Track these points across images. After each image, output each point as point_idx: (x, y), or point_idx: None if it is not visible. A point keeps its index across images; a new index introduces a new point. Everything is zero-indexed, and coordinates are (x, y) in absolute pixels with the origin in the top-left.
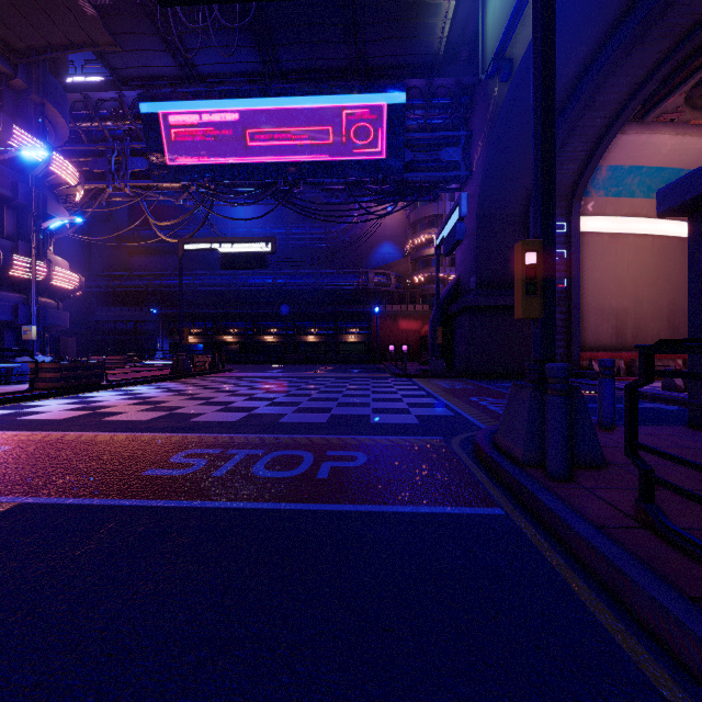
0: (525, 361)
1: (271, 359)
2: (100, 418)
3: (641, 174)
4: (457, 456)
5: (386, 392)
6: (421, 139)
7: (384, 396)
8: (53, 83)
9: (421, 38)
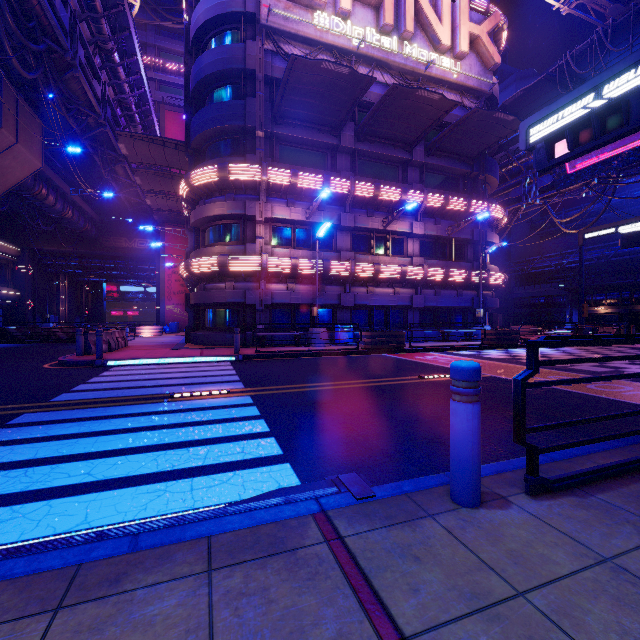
0: None
1: None
2: (516, 360)
3: None
4: None
5: None
6: None
7: None
8: (489, 161)
9: None
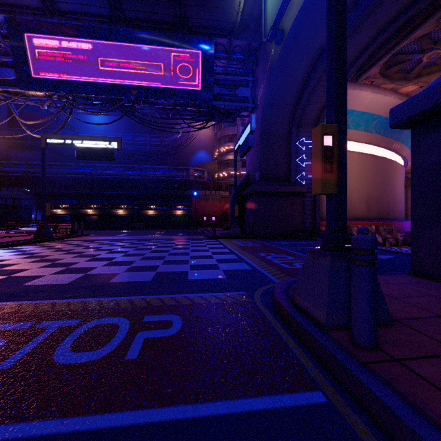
0: (289, 227)
1: (121, 226)
2: None
3: (353, 115)
4: (262, 314)
5: (201, 250)
6: (225, 80)
7: (199, 254)
8: None
9: (225, 10)
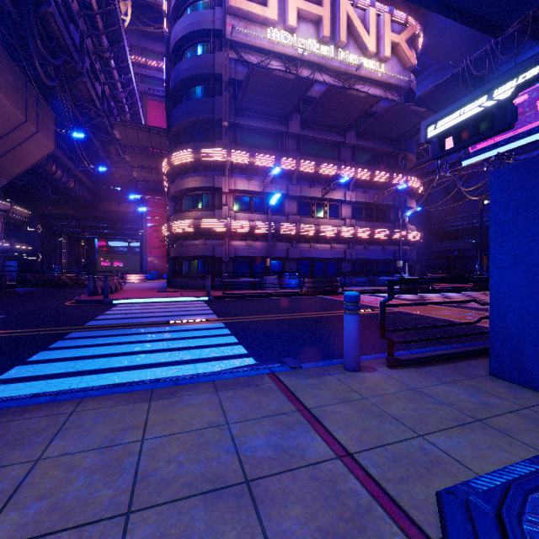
0: None
1: None
2: (423, 300)
3: None
4: None
5: None
6: None
7: None
8: (408, 142)
9: None
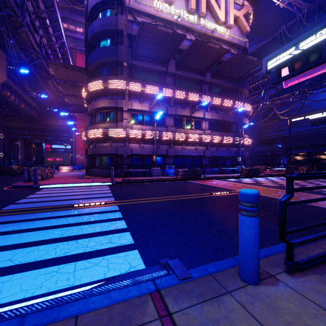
0: None
1: None
2: (259, 184)
3: None
4: None
5: None
6: None
7: None
8: (244, 81)
9: None
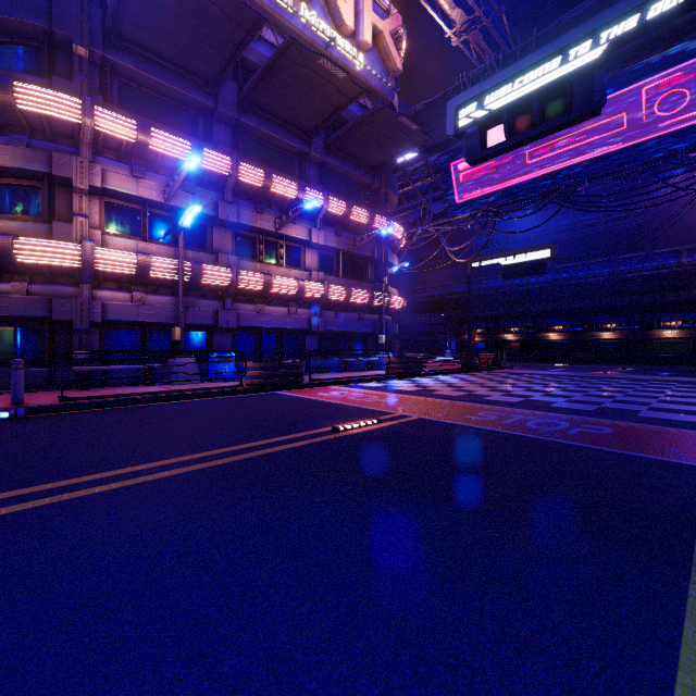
0: None
1: (554, 357)
2: (430, 392)
3: None
4: None
5: (686, 396)
6: None
7: (677, 399)
8: (390, 176)
9: None
